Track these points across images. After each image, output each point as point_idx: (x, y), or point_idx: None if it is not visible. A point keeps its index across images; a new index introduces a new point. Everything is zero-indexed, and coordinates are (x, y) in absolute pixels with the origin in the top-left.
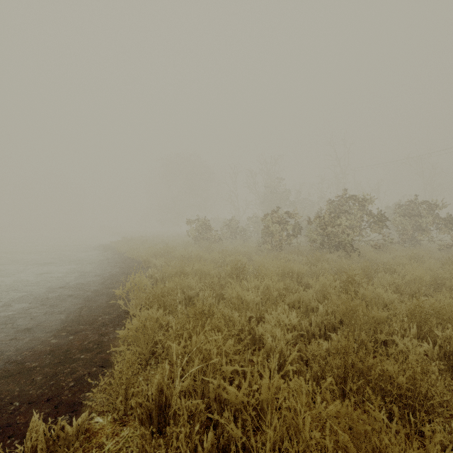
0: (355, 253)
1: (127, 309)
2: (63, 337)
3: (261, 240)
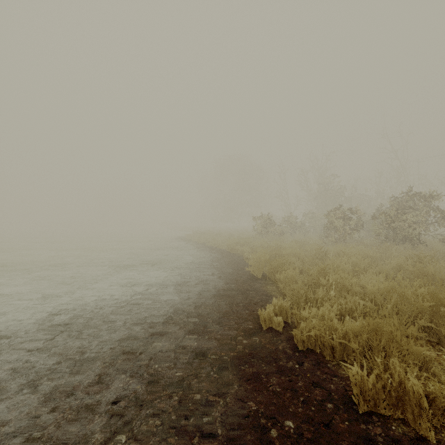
0: (422, 246)
1: (250, 275)
2: (228, 285)
3: (323, 234)
